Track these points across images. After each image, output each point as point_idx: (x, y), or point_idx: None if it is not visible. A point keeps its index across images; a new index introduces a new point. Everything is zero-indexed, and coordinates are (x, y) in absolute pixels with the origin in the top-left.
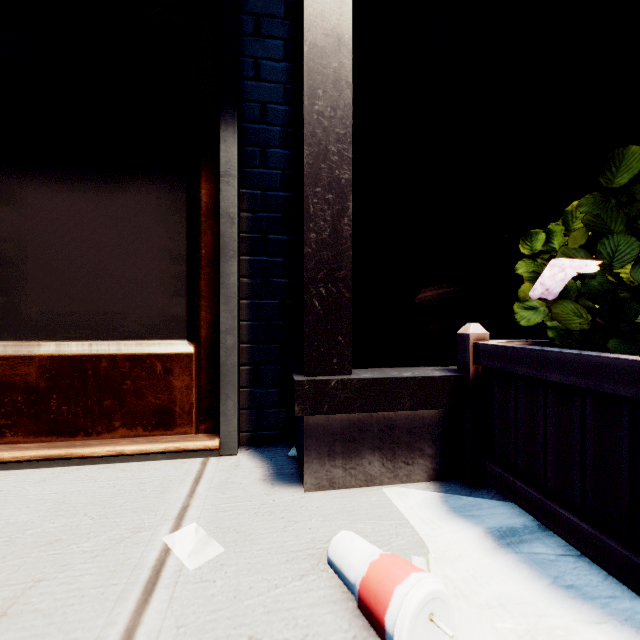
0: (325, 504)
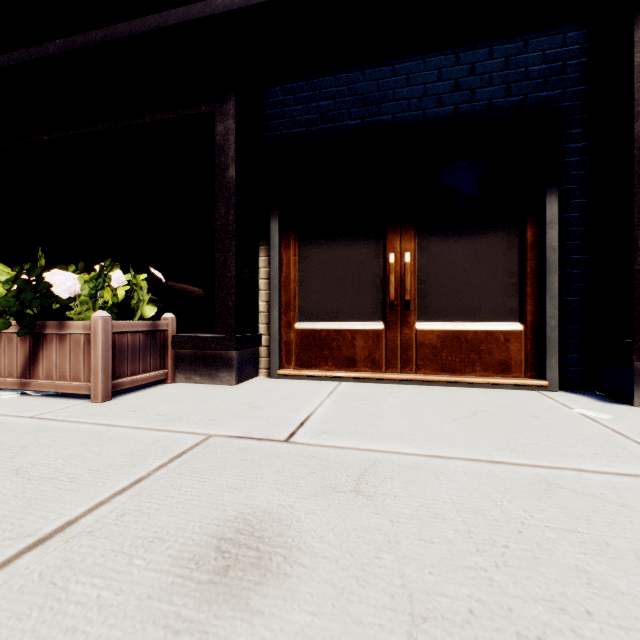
0: None
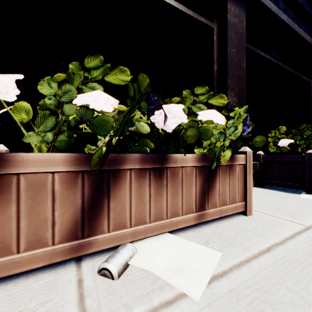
0: None
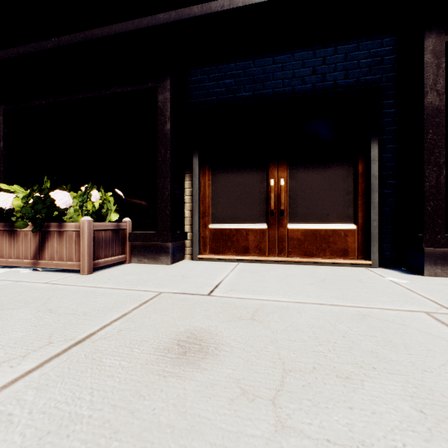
0: (436, 279)
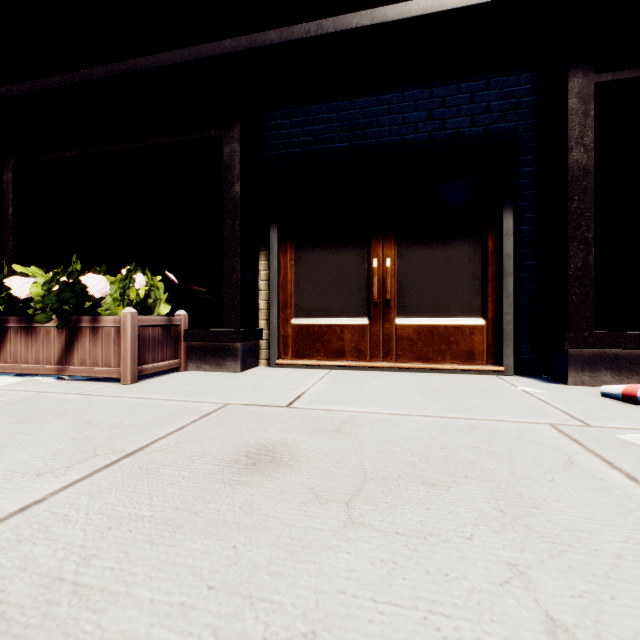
0: (583, 388)
